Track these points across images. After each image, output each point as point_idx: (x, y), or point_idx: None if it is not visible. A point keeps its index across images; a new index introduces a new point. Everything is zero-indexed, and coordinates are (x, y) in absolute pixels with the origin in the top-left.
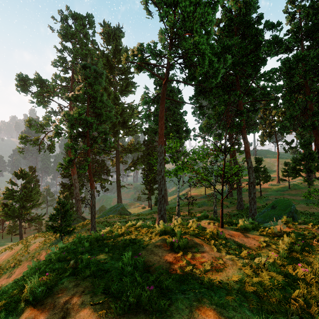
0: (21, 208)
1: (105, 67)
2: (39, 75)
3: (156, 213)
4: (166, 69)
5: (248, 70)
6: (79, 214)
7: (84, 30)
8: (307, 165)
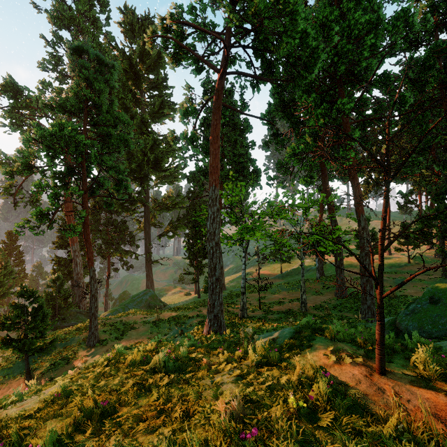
0: None
1: (126, 75)
2: (13, 79)
3: (206, 306)
4: (224, 44)
5: (362, 64)
6: (82, 307)
7: (91, 13)
8: (442, 226)
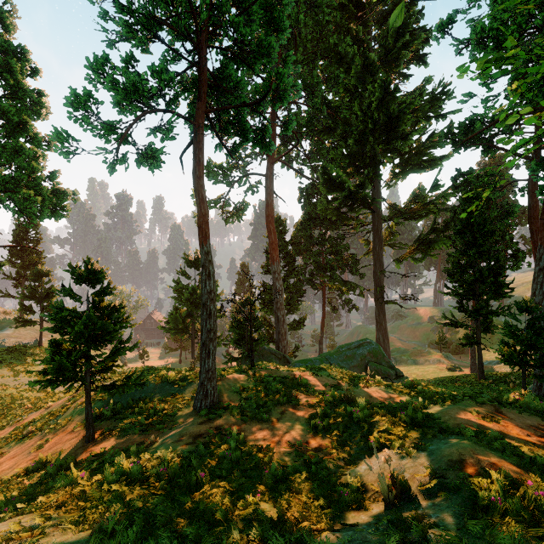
0: (187, 316)
1: (344, 15)
2: None
3: (513, 406)
4: None
5: None
6: (281, 349)
7: None
8: None
